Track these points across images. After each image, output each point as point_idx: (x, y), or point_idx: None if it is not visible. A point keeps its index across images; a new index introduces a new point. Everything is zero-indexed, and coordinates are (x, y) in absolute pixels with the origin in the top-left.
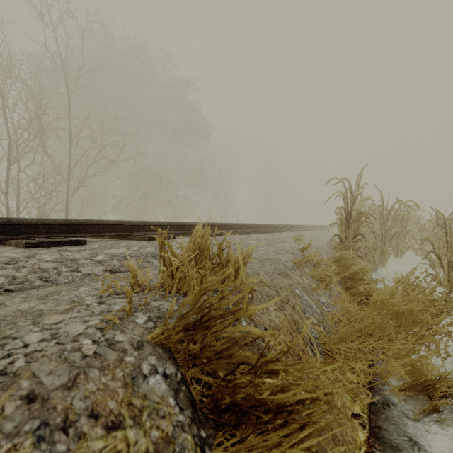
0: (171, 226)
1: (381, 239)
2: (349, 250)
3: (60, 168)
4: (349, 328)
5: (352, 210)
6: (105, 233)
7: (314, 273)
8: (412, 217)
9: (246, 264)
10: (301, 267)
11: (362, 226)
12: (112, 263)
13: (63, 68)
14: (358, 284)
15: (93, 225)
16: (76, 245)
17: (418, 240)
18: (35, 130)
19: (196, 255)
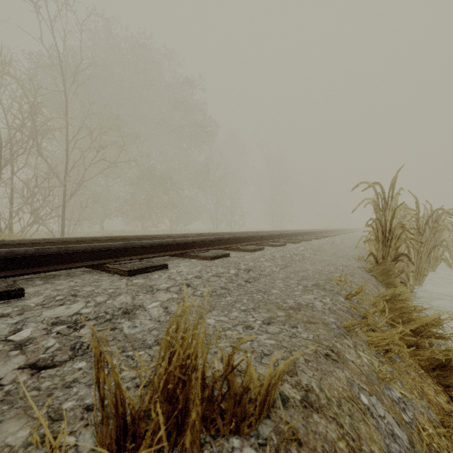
0: (165, 245)
1: (417, 254)
2: (405, 287)
3: (56, 171)
4: (447, 452)
5: (391, 224)
6: (70, 264)
7: (372, 338)
8: (447, 225)
9: (281, 378)
10: (353, 331)
11: (404, 243)
12: (42, 345)
13: (60, 64)
14: (421, 337)
15: (53, 254)
16: (2, 299)
17: (451, 250)
18: (30, 131)
19: (175, 383)
